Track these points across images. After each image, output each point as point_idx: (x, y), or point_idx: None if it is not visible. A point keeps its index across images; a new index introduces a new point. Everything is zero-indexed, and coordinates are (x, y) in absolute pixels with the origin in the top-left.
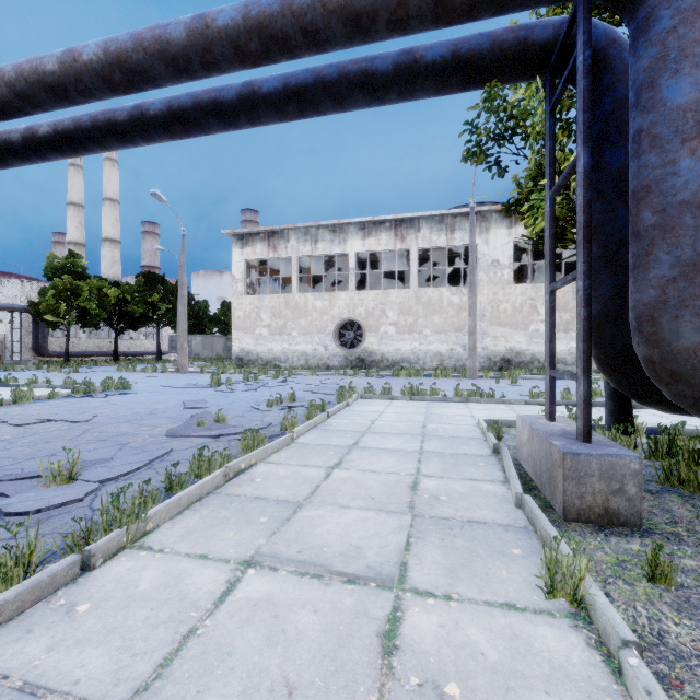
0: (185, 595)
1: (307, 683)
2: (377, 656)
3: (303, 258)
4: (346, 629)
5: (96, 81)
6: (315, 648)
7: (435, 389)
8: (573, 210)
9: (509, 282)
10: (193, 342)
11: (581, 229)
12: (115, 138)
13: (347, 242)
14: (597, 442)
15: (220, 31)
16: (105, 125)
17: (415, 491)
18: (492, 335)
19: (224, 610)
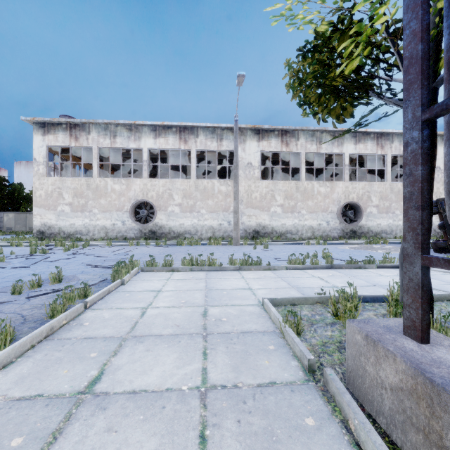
0: None
1: None
2: None
3: (105, 150)
4: None
5: None
6: None
7: (213, 259)
8: (379, 59)
9: (258, 178)
10: (4, 218)
11: None
12: None
13: (141, 139)
14: None
15: None
16: None
17: None
18: (248, 214)
19: None
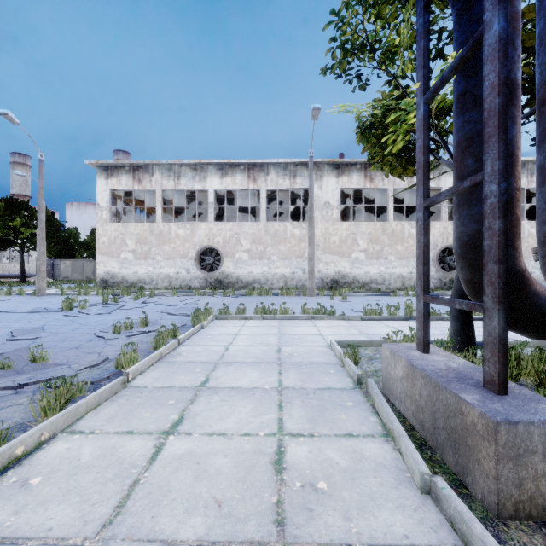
0: None
1: None
2: None
3: (167, 192)
4: None
5: None
6: None
7: (285, 309)
8: None
9: (337, 220)
10: (61, 266)
11: (494, 115)
12: None
13: (207, 179)
14: (511, 391)
15: None
16: None
17: (281, 474)
18: (325, 261)
19: None
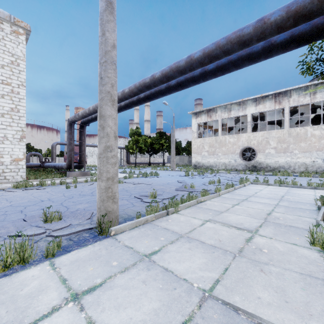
0: (192, 223)
1: (224, 241)
2: (244, 242)
3: (223, 119)
4: (235, 236)
5: (159, 82)
6: (226, 237)
7: (295, 182)
8: None
9: None
10: (175, 159)
11: None
12: (161, 95)
13: (246, 109)
14: None
15: (195, 59)
16: (158, 91)
17: (268, 215)
18: None
19: (202, 227)
